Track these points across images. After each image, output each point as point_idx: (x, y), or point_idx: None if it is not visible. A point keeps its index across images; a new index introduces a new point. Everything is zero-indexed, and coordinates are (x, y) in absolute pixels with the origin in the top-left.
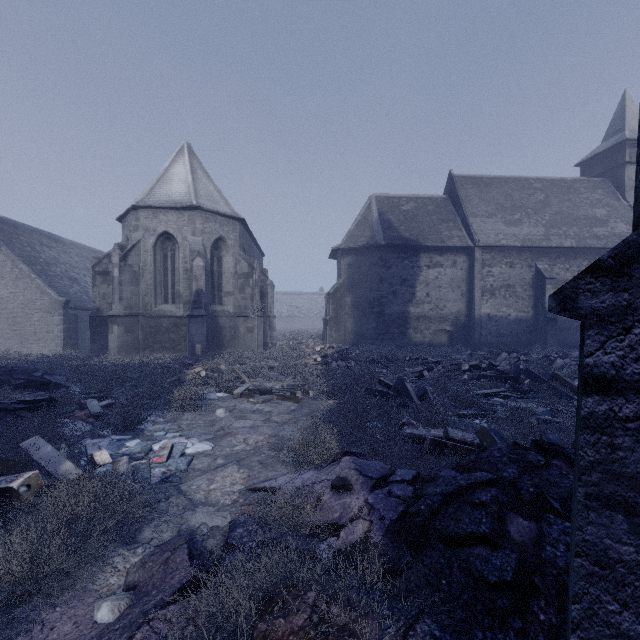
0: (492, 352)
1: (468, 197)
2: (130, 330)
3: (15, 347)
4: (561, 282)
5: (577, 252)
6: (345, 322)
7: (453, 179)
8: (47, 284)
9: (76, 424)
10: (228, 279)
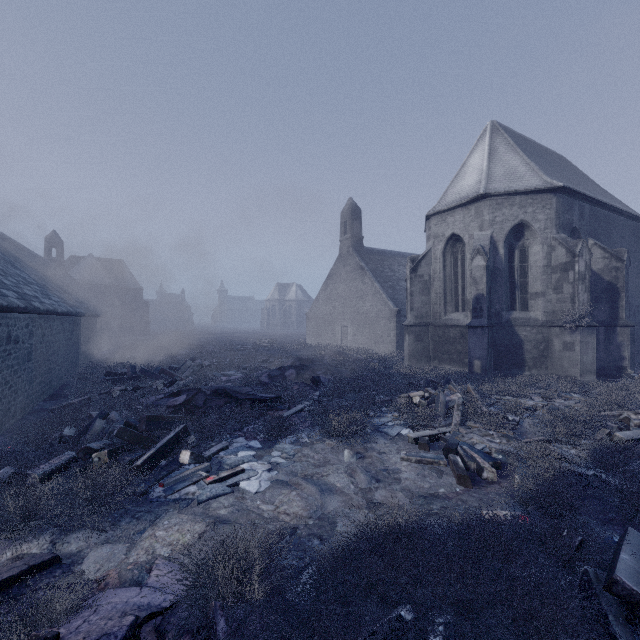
0: None
1: None
2: (420, 339)
3: (372, 346)
4: None
5: None
6: None
7: None
8: (391, 297)
9: (259, 421)
10: (535, 276)
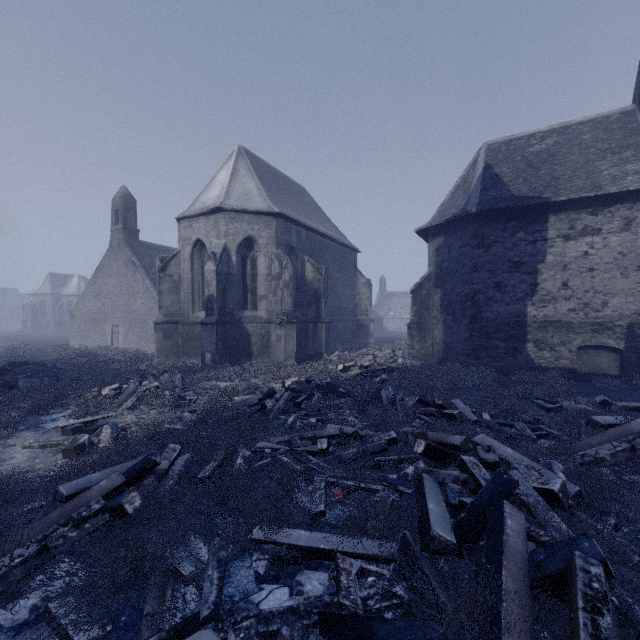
0: None
1: None
2: (169, 336)
3: (143, 346)
4: None
5: None
6: (433, 329)
7: None
8: None
9: None
10: (261, 282)
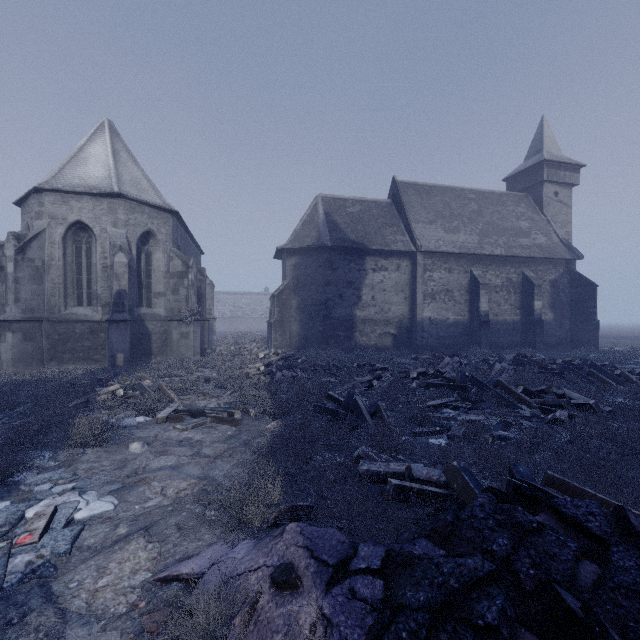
0: (435, 356)
1: (411, 203)
2: (30, 338)
3: None
4: (492, 288)
5: (506, 260)
6: (291, 325)
7: (397, 184)
8: None
9: None
10: (158, 278)
